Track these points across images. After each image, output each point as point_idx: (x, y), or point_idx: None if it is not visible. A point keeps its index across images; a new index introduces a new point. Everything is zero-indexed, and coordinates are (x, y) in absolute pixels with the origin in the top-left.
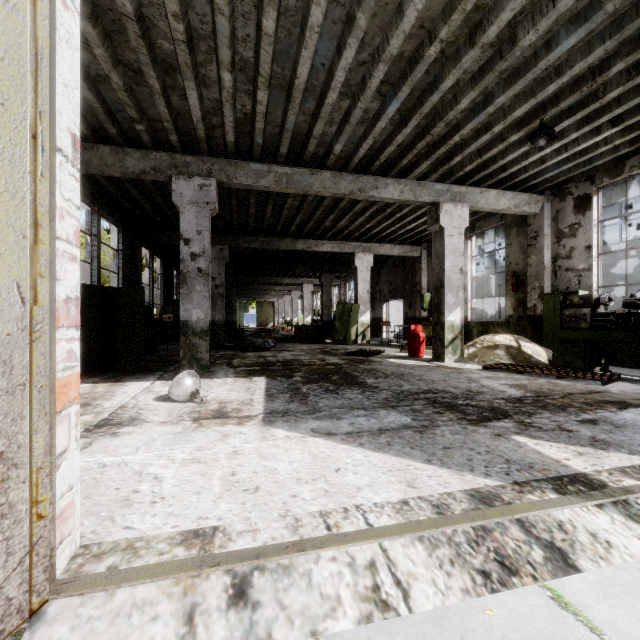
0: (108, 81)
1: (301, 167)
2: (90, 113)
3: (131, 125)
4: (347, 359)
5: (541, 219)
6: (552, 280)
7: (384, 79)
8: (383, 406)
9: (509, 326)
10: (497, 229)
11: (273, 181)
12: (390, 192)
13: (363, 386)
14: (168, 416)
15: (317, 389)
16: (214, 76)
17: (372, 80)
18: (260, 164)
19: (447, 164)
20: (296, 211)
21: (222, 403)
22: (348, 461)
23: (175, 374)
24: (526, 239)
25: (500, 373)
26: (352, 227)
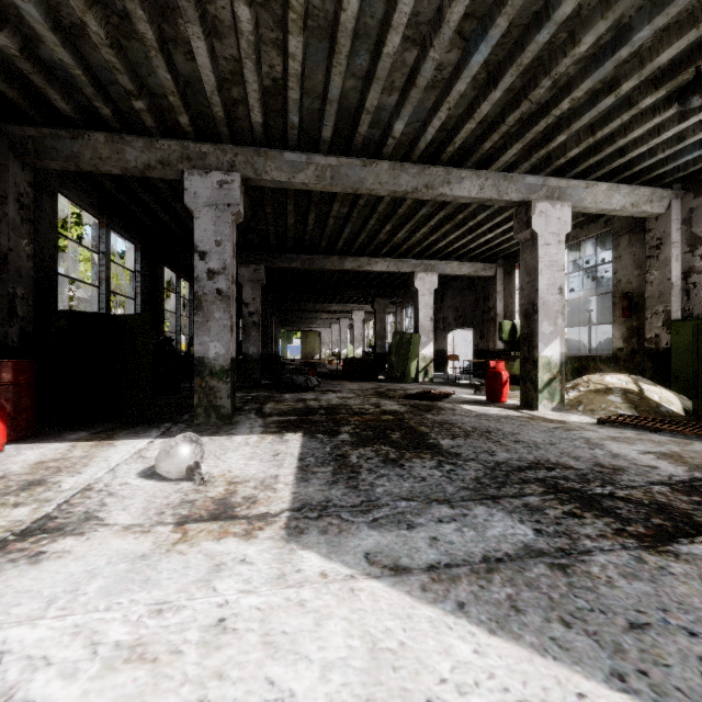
0: (88, 34)
1: (350, 156)
2: (75, 88)
3: (130, 104)
4: (408, 405)
5: (667, 221)
6: (683, 302)
7: (469, 10)
8: (477, 497)
9: (617, 362)
10: (584, 244)
11: (314, 176)
12: (466, 188)
13: (437, 453)
14: (142, 512)
15: (372, 457)
16: (228, 18)
17: (453, 8)
18: (297, 153)
19: (545, 147)
20: (344, 221)
21: (232, 484)
22: (444, 670)
23: (186, 427)
24: (643, 249)
25: (626, 431)
26: (412, 240)
